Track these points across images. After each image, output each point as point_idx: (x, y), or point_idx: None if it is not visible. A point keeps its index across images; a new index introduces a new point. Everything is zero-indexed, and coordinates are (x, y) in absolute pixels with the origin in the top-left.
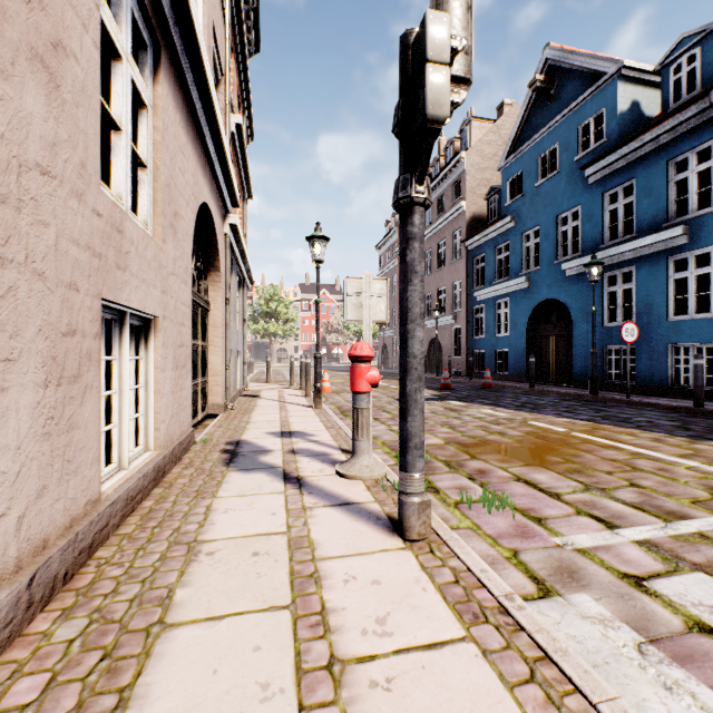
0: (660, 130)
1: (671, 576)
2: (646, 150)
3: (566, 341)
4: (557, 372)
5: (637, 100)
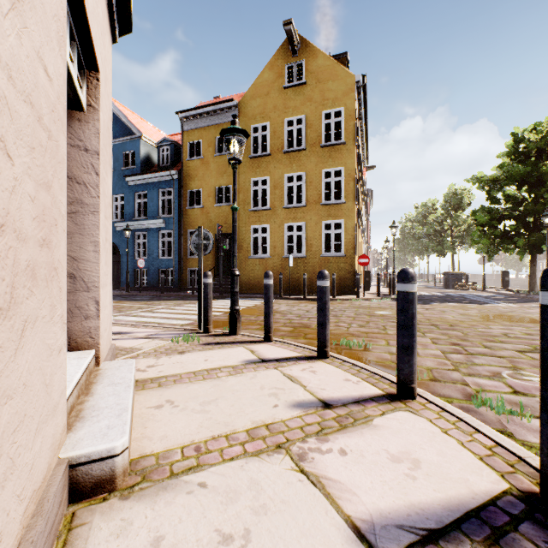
0: (156, 175)
1: (115, 317)
2: (152, 181)
3: (118, 265)
4: (113, 283)
5: (150, 154)
